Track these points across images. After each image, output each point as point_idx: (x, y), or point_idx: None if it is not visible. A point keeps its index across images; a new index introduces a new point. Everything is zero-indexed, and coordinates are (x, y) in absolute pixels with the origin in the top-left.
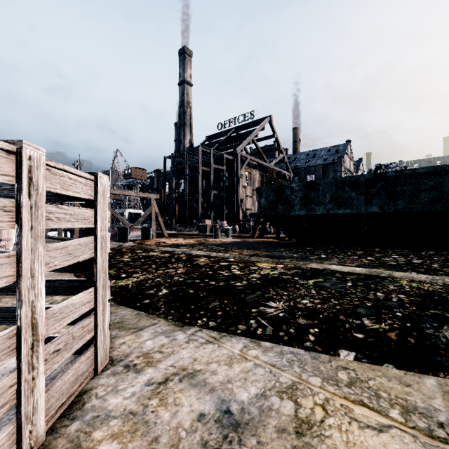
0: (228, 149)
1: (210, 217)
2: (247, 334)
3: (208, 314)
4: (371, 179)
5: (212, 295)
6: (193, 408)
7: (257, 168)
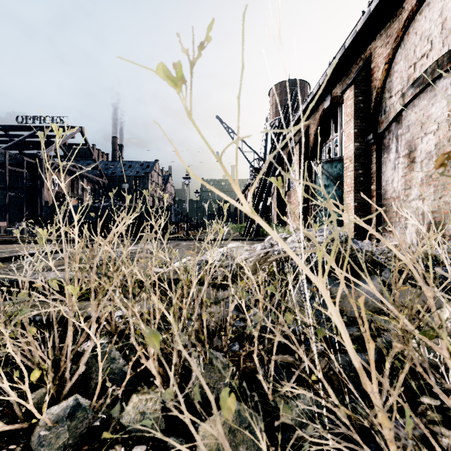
0: (30, 149)
1: (5, 218)
2: (11, 245)
3: (2, 244)
4: (93, 208)
5: (4, 242)
6: (0, 246)
7: (66, 173)
